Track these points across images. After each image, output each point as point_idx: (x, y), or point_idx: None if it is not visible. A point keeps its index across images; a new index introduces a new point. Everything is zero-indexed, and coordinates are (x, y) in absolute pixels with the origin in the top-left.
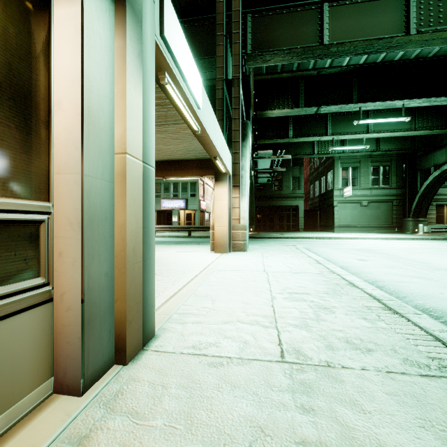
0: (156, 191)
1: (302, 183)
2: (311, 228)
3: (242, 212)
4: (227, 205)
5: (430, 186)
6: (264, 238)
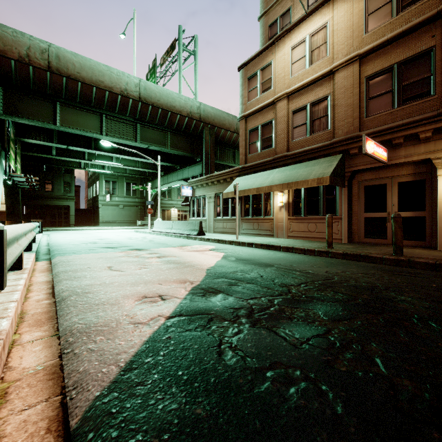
0: None
1: (73, 188)
2: (88, 224)
3: None
4: None
5: (154, 199)
6: None
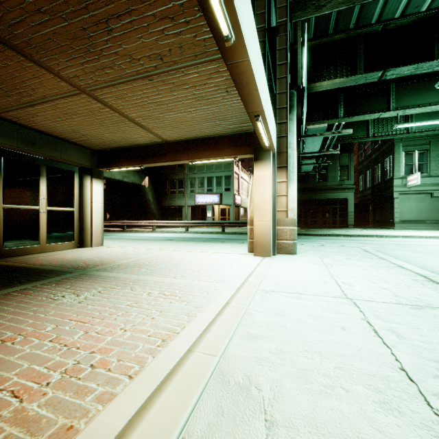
0: (191, 186)
1: (351, 172)
2: (361, 224)
3: (289, 202)
4: (270, 192)
5: None
6: (309, 235)
